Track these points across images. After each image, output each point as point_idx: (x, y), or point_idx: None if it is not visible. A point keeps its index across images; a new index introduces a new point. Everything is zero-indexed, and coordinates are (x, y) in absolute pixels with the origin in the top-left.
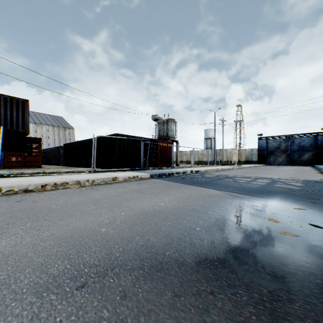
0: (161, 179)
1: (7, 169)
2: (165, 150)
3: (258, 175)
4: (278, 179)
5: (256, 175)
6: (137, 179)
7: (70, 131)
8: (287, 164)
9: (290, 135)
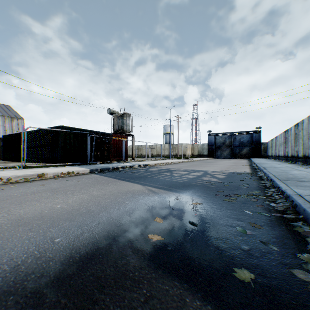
0: (99, 174)
1: None
2: (118, 144)
3: (198, 168)
4: (211, 172)
5: (196, 168)
6: (71, 175)
7: (19, 122)
8: (231, 158)
9: (233, 132)
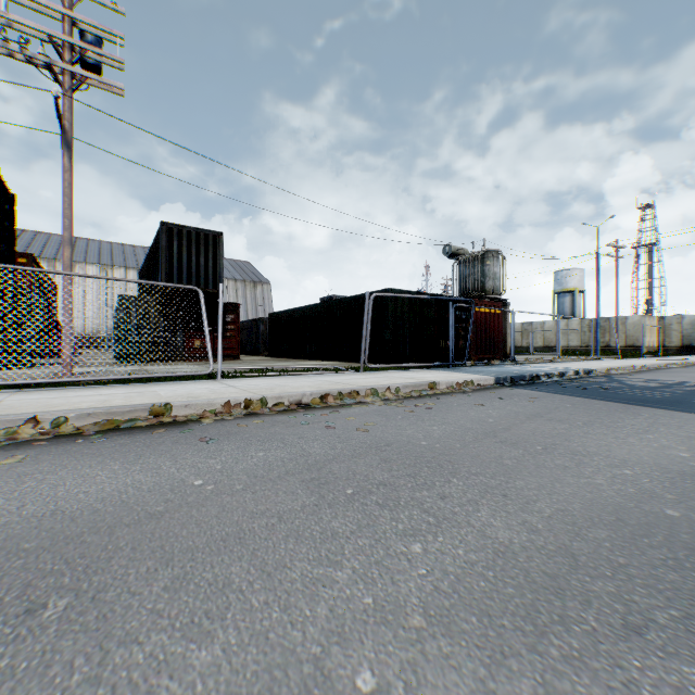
0: (530, 389)
1: (188, 362)
2: (484, 323)
3: None
4: None
5: None
6: (473, 389)
7: (264, 289)
8: None
9: None
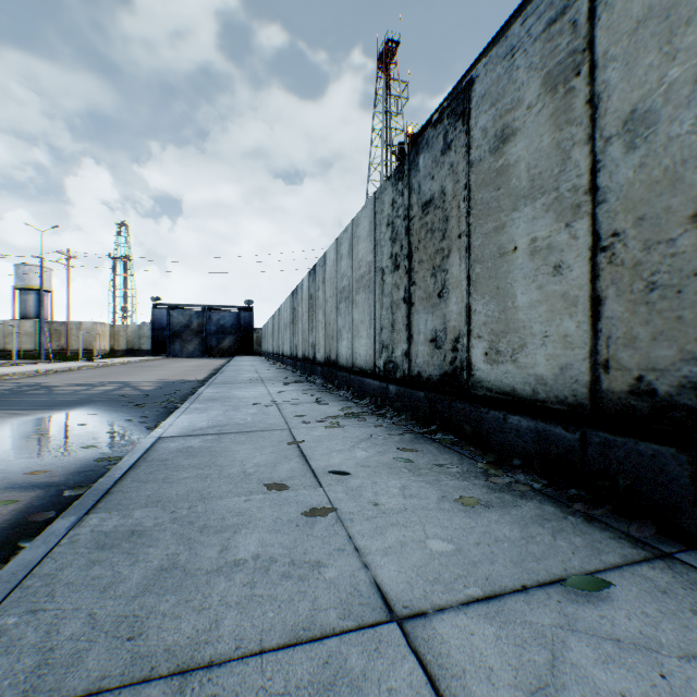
0: None
1: None
2: None
3: (117, 379)
4: (137, 383)
5: (113, 379)
6: None
7: None
8: (203, 356)
9: (207, 306)
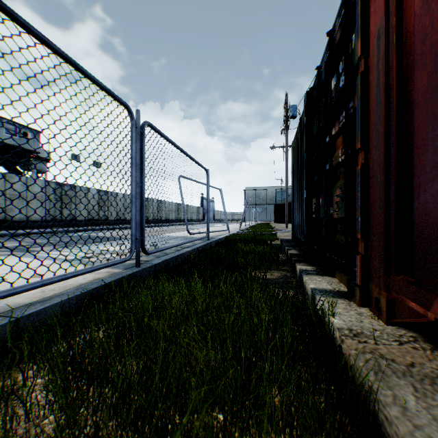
0: None
1: None
2: None
3: None
4: None
5: None
6: None
7: None
8: None
9: None
